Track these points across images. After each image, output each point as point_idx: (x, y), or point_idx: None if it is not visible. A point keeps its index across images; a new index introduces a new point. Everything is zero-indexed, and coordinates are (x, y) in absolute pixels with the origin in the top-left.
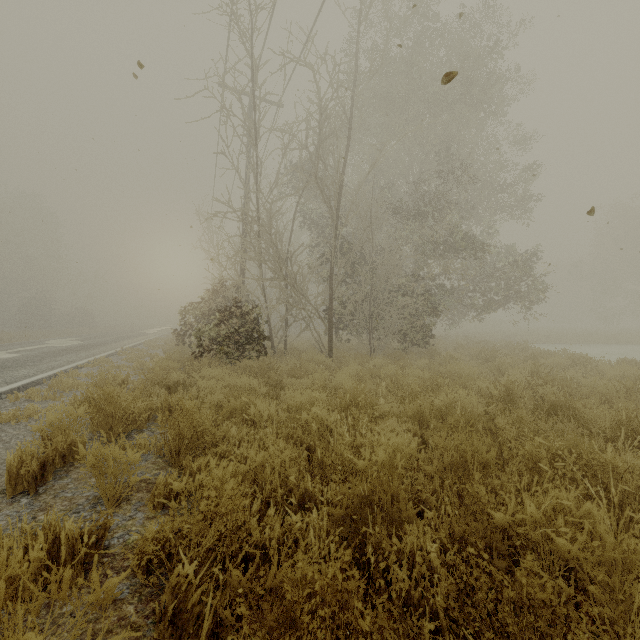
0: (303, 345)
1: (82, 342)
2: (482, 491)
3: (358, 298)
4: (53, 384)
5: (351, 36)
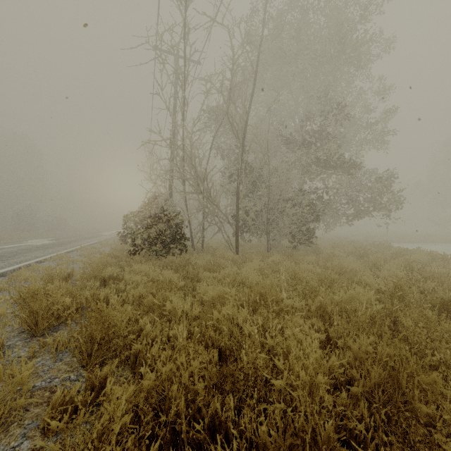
0: (216, 244)
1: (53, 241)
2: (448, 447)
3: (258, 208)
4: (13, 276)
5: (252, 10)
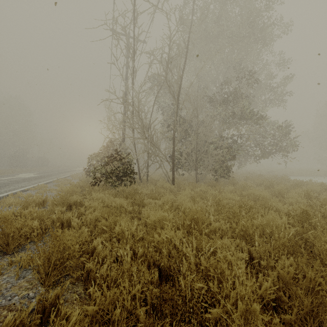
0: (157, 177)
1: (37, 175)
2: None
3: (189, 150)
4: (1, 202)
5: (185, 2)
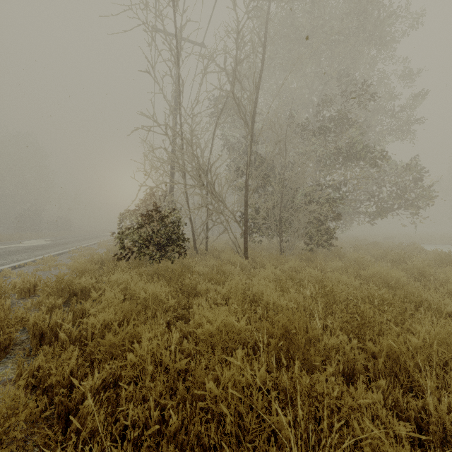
0: (222, 245)
1: (49, 242)
2: None
3: (270, 205)
4: None
5: None
